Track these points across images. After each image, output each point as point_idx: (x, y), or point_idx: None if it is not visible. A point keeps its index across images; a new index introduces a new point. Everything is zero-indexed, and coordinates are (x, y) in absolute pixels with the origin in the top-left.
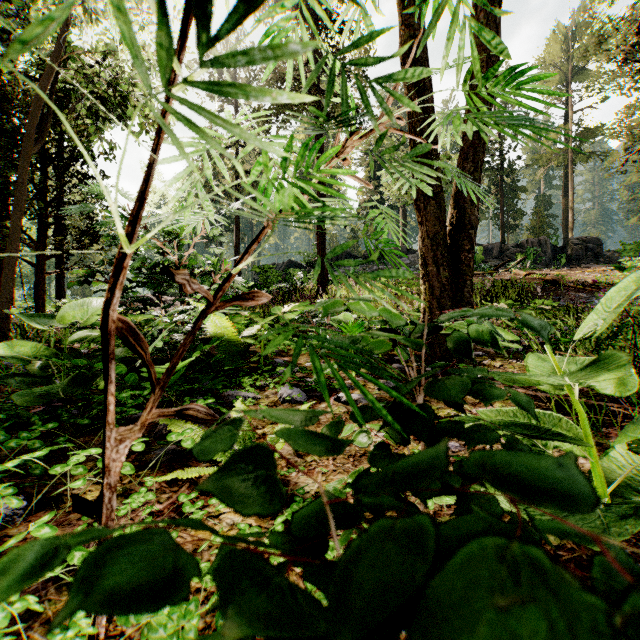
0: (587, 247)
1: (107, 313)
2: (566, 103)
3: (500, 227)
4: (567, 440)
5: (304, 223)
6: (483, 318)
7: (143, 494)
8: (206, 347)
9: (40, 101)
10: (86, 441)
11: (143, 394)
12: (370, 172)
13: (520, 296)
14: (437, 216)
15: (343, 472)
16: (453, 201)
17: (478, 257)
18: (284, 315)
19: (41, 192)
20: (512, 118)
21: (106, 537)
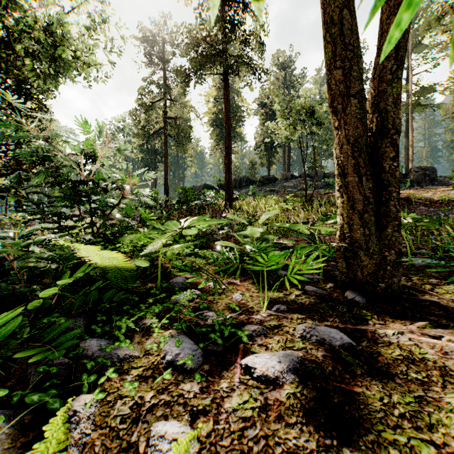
0: (425, 174)
1: None
2: (407, 69)
3: None
4: None
5: None
6: None
7: None
8: (64, 281)
9: None
10: None
11: None
12: (264, 119)
13: None
14: (360, 117)
15: None
16: (371, 105)
17: None
18: (184, 231)
19: None
20: None
21: None
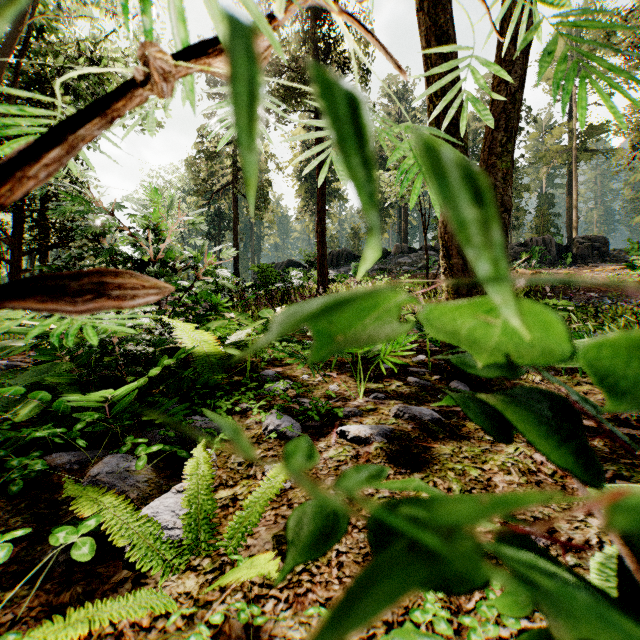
0: (593, 246)
1: None
2: (570, 100)
3: None
4: None
5: None
6: None
7: None
8: (169, 361)
9: (0, 73)
10: None
11: (75, 428)
12: None
13: (529, 296)
14: None
15: None
16: None
17: None
18: None
19: None
20: None
21: None
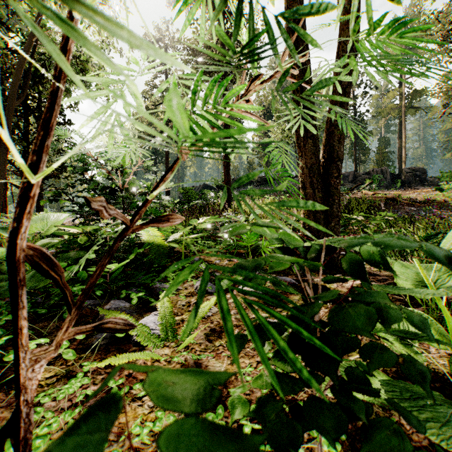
0: (416, 174)
1: (15, 242)
2: None
3: (354, 160)
4: (440, 343)
5: (209, 152)
6: (391, 248)
7: (80, 379)
8: (140, 250)
9: (21, 68)
10: (44, 326)
11: None
12: None
13: (369, 209)
14: (313, 151)
15: (244, 356)
16: (325, 140)
17: None
18: (199, 225)
19: (24, 135)
20: (399, 59)
21: (26, 447)
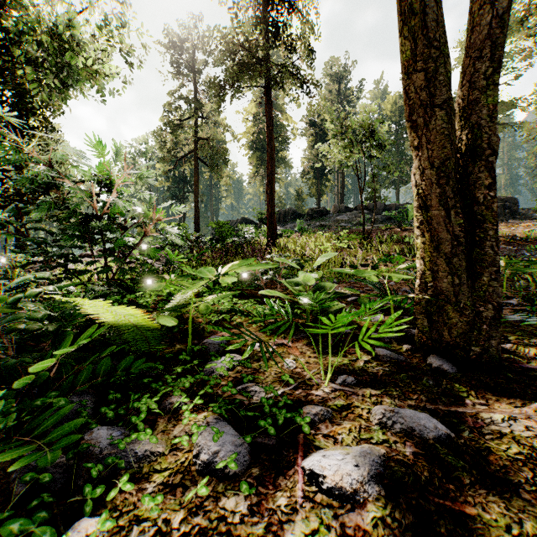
0: (504, 205)
1: None
2: None
3: None
4: None
5: None
6: None
7: None
8: (64, 350)
9: None
10: None
11: None
12: (313, 141)
13: None
14: (448, 133)
15: None
16: (459, 119)
17: (410, 214)
18: (221, 279)
19: None
20: None
21: None
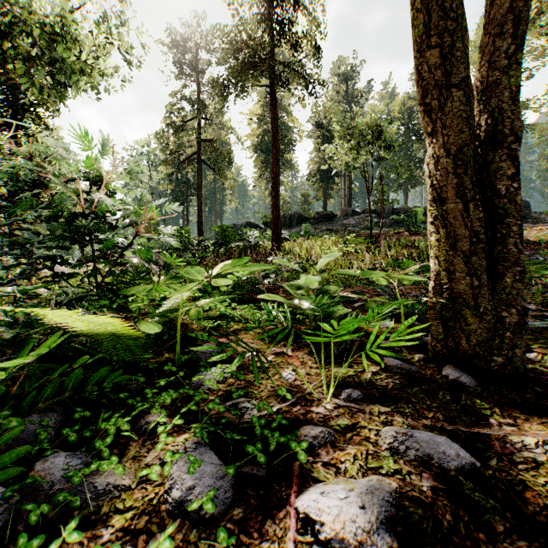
0: None
1: None
2: None
3: None
4: None
5: None
6: None
7: None
8: (15, 361)
9: None
10: None
11: None
12: (319, 143)
13: None
14: (466, 116)
15: None
16: (477, 103)
17: (419, 218)
18: (214, 281)
19: None
20: None
21: None
